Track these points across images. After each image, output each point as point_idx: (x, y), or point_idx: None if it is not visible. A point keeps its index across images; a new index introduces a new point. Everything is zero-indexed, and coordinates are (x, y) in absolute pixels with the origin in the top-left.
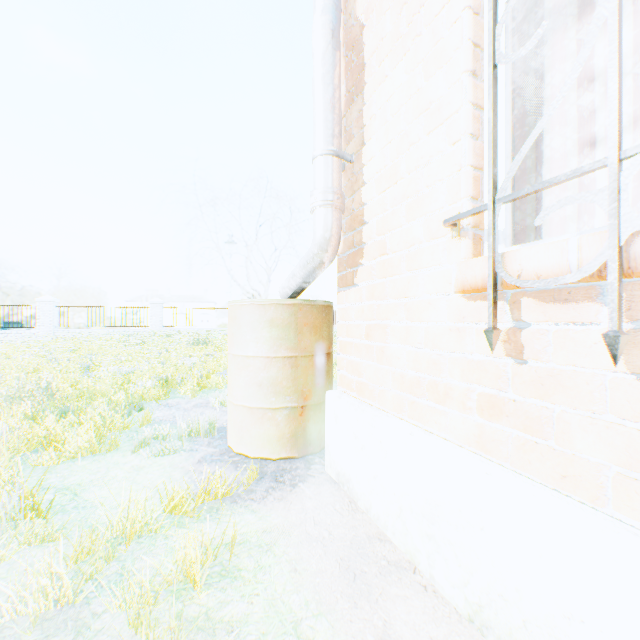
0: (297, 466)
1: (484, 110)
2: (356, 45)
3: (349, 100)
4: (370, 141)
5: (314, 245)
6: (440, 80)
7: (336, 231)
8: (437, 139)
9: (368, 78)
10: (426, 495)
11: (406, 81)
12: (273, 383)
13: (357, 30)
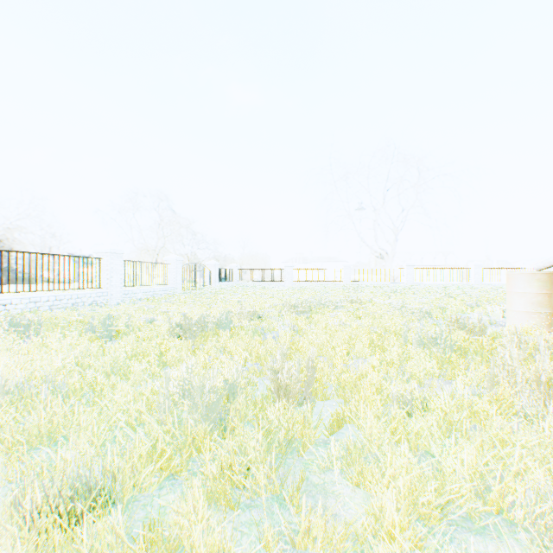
0: None
1: None
2: None
3: None
4: None
5: None
6: None
7: None
8: None
9: None
10: None
11: None
12: (538, 303)
13: None
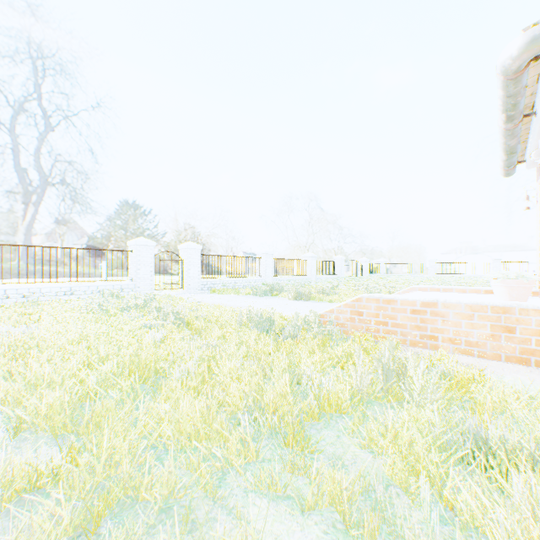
0: None
1: None
2: None
3: None
4: None
5: None
6: None
7: None
8: None
9: None
10: None
11: None
12: None
13: None
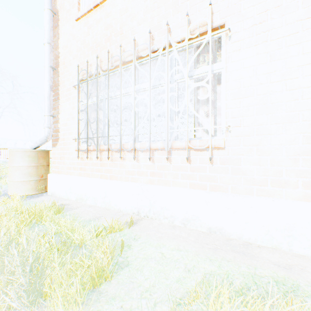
0: (39, 195)
1: (81, 121)
2: (57, 88)
3: (55, 99)
4: (61, 114)
5: (45, 137)
6: (74, 112)
7: (51, 134)
8: (74, 123)
9: (60, 99)
10: (70, 185)
11: (68, 107)
12: (30, 173)
13: (58, 85)
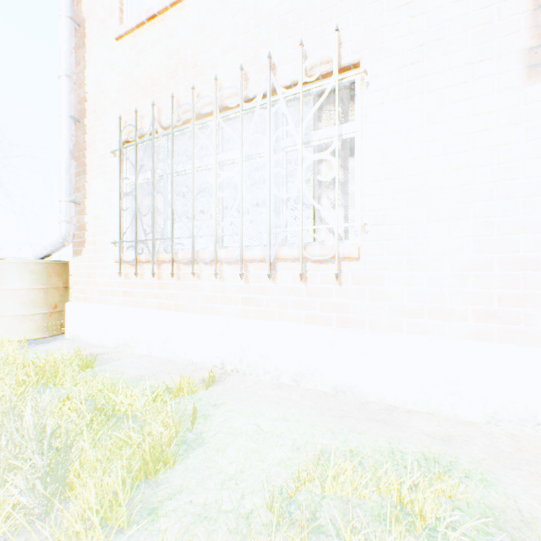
0: (50, 339)
1: (125, 212)
2: (83, 154)
3: (80, 174)
4: (90, 199)
5: (61, 238)
6: (113, 196)
7: (73, 233)
8: (112, 214)
9: (89, 173)
10: (107, 322)
11: (103, 188)
12: (34, 301)
13: (84, 148)
